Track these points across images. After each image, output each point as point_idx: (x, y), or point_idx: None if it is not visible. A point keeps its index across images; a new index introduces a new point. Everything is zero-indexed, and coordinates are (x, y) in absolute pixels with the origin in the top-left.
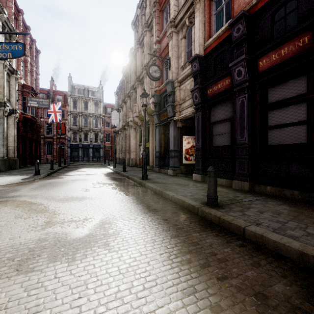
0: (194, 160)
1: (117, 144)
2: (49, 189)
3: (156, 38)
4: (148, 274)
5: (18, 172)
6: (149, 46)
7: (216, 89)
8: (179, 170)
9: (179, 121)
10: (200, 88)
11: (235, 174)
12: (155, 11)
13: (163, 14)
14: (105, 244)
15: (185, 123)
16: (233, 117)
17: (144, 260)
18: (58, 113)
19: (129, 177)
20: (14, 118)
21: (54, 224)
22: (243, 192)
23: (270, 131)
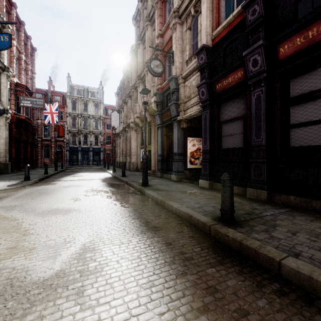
0: (200, 164)
1: (118, 147)
2: (33, 198)
3: (158, 31)
4: None
5: (8, 177)
6: (151, 41)
7: (226, 83)
8: (183, 174)
9: (183, 121)
10: (208, 83)
11: (250, 181)
12: (157, 2)
13: (166, 5)
14: (78, 292)
15: (190, 124)
16: (247, 115)
17: None
18: (54, 114)
19: (128, 183)
20: (6, 119)
21: (17, 253)
22: (260, 202)
23: (292, 130)
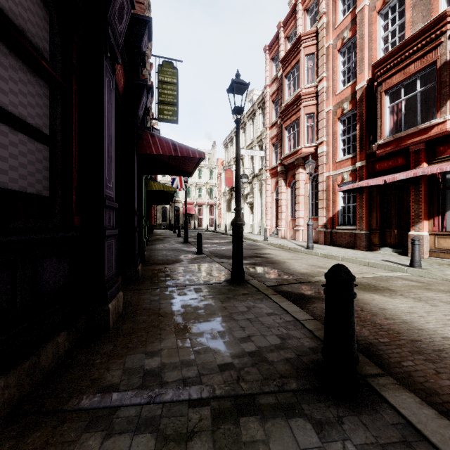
0: None
1: None
2: None
3: None
4: (419, 316)
5: None
6: None
7: None
8: None
9: None
10: None
11: None
12: None
13: None
14: None
15: None
16: None
17: (433, 323)
18: None
19: None
20: None
21: None
22: None
23: None
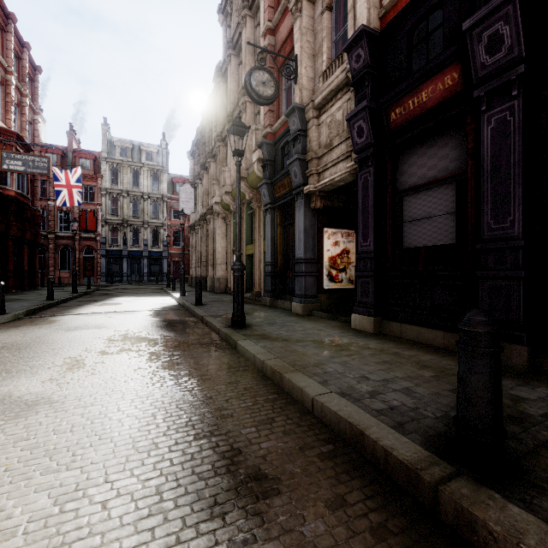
0: (348, 281)
1: (192, 251)
2: None
3: (267, 22)
4: None
5: None
6: (252, 47)
7: (414, 106)
8: (316, 302)
9: (316, 195)
10: (372, 109)
11: None
12: None
13: None
14: None
15: (329, 201)
16: (466, 171)
17: None
18: (75, 189)
19: (204, 321)
20: None
21: None
22: (516, 376)
23: None
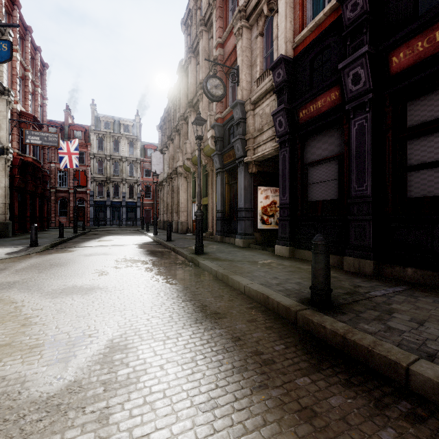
0: (275, 224)
1: (161, 201)
2: (41, 271)
3: (218, 38)
4: None
5: (8, 242)
6: (207, 53)
7: (313, 109)
8: (252, 238)
9: (252, 164)
10: (288, 109)
11: (348, 247)
12: None
13: (228, 3)
14: (101, 418)
15: (261, 167)
16: (344, 153)
17: None
18: (73, 155)
19: (175, 250)
20: (6, 162)
21: (10, 354)
22: (365, 277)
23: (410, 174)
